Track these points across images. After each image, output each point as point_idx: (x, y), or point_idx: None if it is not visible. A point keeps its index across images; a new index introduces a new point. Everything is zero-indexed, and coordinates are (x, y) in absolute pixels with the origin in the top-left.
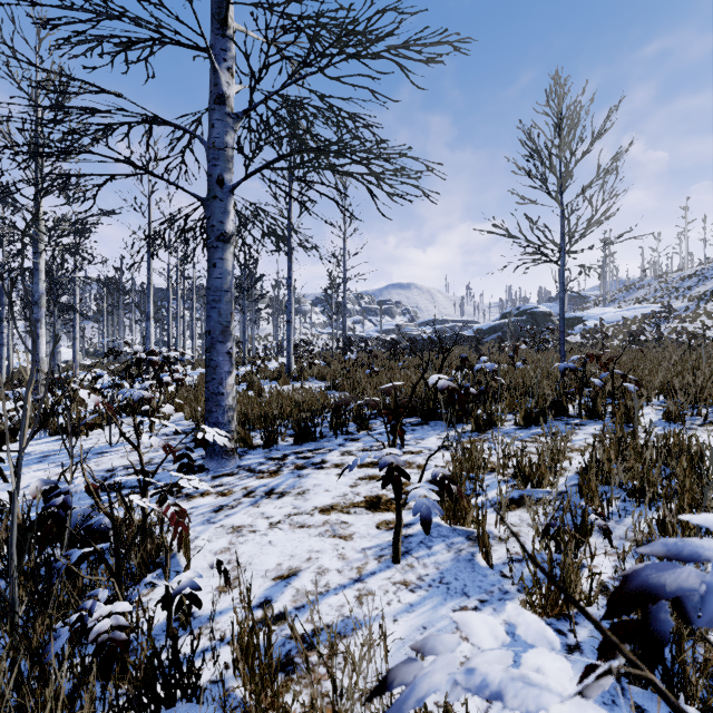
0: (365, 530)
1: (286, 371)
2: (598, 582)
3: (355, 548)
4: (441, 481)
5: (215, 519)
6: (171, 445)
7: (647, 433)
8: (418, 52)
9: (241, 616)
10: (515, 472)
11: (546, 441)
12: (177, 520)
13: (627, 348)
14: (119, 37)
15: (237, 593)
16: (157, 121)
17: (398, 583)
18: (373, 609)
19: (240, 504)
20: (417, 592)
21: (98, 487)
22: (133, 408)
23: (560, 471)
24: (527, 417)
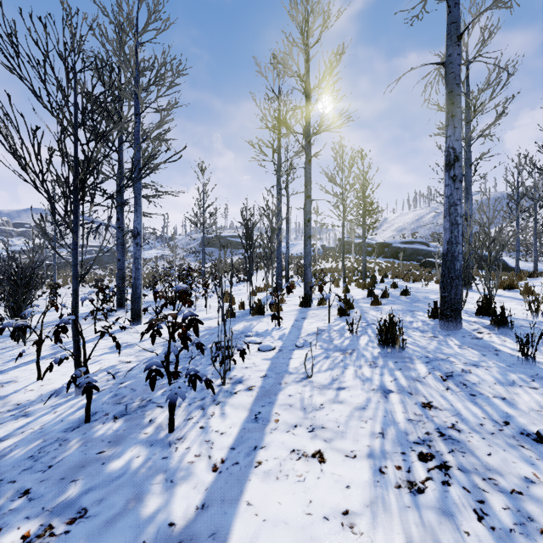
0: None
1: None
2: None
3: None
4: None
5: None
6: None
7: None
8: None
9: None
10: None
11: None
12: None
13: None
14: None
15: None
16: None
17: None
18: None
19: None
20: None
21: None
22: None
23: None
24: None
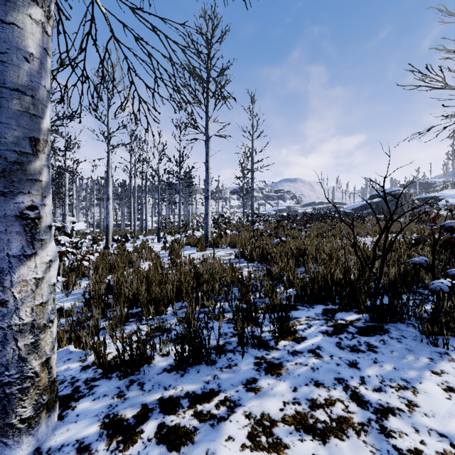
0: None
1: (204, 239)
2: None
3: None
4: None
5: None
6: None
7: None
8: None
9: None
10: None
11: None
12: None
13: None
14: None
15: None
16: None
17: None
18: None
19: None
20: None
21: None
22: None
23: None
24: None
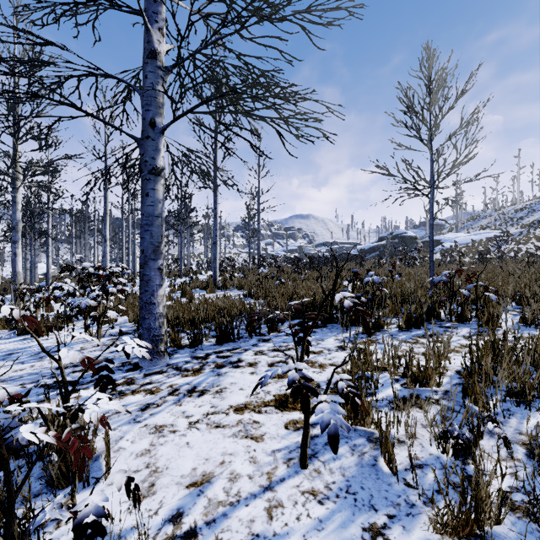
0: (275, 431)
1: (213, 282)
2: (508, 500)
3: (266, 450)
4: (348, 394)
5: (141, 418)
6: (90, 357)
7: (516, 338)
8: (319, 17)
9: (151, 533)
10: (404, 372)
11: (429, 344)
12: (96, 430)
13: (477, 263)
14: (69, 4)
15: (151, 503)
16: (100, 74)
17: (306, 492)
18: (283, 526)
19: (164, 402)
20: (325, 503)
21: (22, 397)
22: (84, 313)
23: (443, 371)
24: (408, 321)
